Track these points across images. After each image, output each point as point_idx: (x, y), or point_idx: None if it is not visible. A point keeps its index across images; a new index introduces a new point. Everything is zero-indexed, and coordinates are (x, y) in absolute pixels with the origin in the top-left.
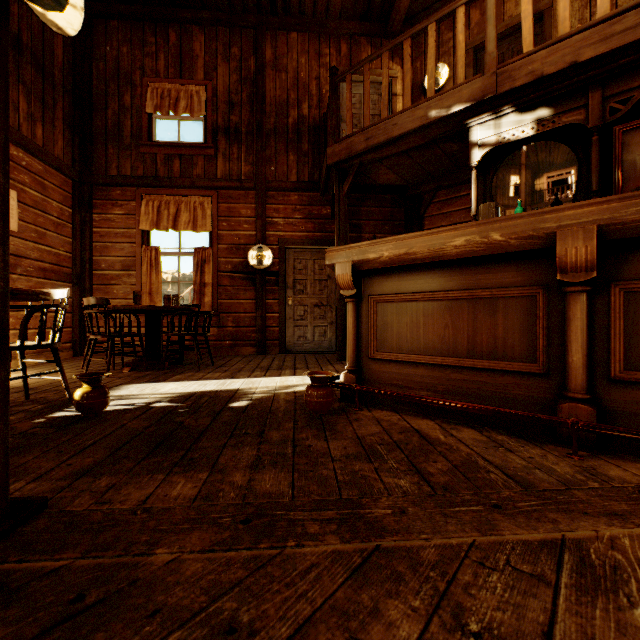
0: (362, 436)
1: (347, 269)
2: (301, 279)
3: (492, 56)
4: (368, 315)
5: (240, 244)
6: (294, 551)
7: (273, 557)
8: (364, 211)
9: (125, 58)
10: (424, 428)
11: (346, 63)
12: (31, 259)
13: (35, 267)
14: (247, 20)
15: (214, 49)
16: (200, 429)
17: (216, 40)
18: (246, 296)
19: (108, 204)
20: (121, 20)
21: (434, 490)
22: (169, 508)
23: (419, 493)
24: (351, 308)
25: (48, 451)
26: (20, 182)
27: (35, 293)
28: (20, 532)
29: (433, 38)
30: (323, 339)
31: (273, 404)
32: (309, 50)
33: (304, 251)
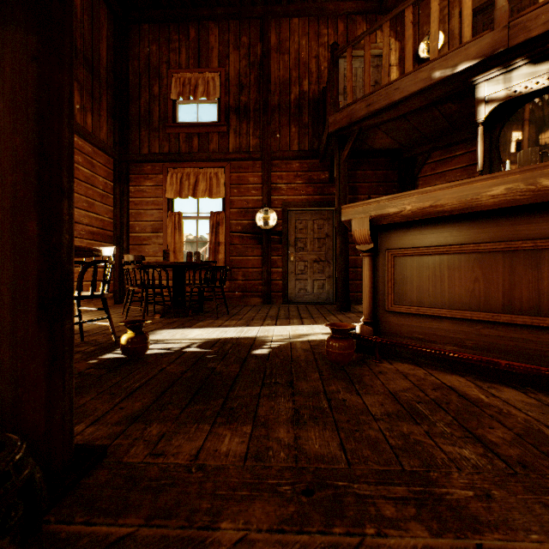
0: (394, 391)
1: (364, 224)
2: (301, 238)
3: (503, 10)
4: (385, 269)
5: (248, 208)
6: (376, 542)
7: (354, 548)
8: (359, 174)
9: (154, 55)
10: (458, 385)
11: (343, 41)
12: (83, 224)
13: (86, 231)
14: (255, 11)
15: (226, 40)
16: (232, 376)
17: (228, 32)
18: (254, 253)
19: (141, 178)
20: (151, 23)
21: (510, 467)
22: (222, 467)
23: (494, 469)
24: (367, 262)
25: (102, 392)
26: (75, 162)
27: (90, 250)
28: (84, 485)
29: (436, 2)
30: (321, 291)
31: (292, 353)
32: (309, 32)
33: (304, 212)
